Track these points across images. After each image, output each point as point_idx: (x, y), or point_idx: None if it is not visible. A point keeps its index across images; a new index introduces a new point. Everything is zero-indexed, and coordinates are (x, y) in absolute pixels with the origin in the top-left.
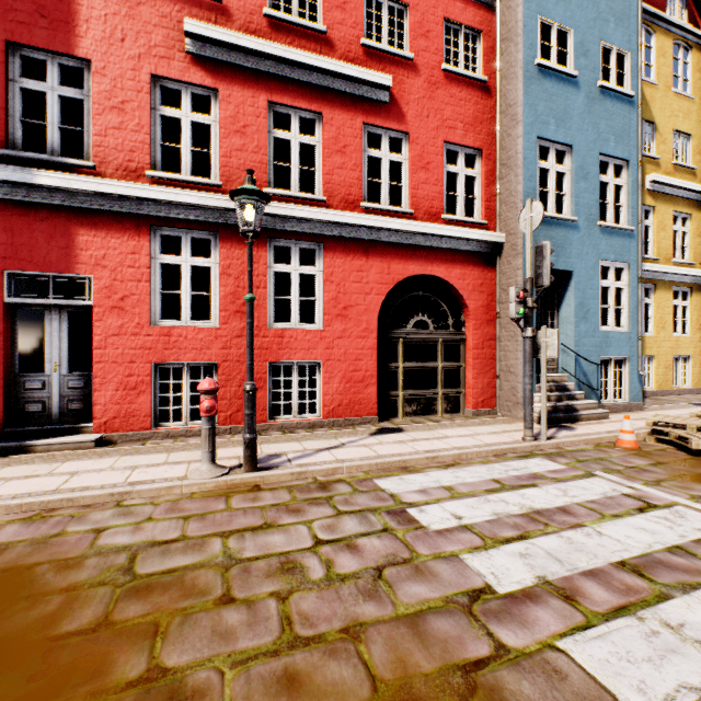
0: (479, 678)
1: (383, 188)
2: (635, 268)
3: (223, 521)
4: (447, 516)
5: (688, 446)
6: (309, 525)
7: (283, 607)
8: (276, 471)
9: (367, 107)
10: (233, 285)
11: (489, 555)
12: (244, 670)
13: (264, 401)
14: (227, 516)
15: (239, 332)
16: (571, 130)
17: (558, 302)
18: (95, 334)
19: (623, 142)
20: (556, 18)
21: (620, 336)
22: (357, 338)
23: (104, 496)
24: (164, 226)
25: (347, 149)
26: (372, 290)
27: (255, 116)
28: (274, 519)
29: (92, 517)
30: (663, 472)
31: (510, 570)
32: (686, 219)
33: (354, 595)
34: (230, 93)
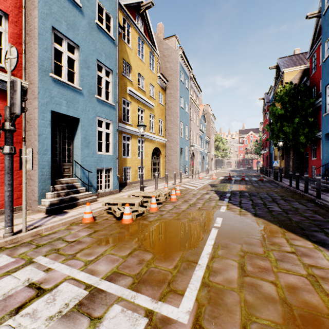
0: None
1: None
2: (116, 124)
3: None
4: None
5: (116, 215)
6: None
7: None
8: None
9: None
10: None
11: None
12: None
13: None
14: None
15: None
16: (78, 36)
17: (73, 136)
18: None
19: (110, 60)
20: None
21: (108, 157)
22: None
23: None
24: None
25: None
26: None
27: None
28: None
29: None
30: (89, 241)
31: None
32: (143, 111)
33: None
34: None
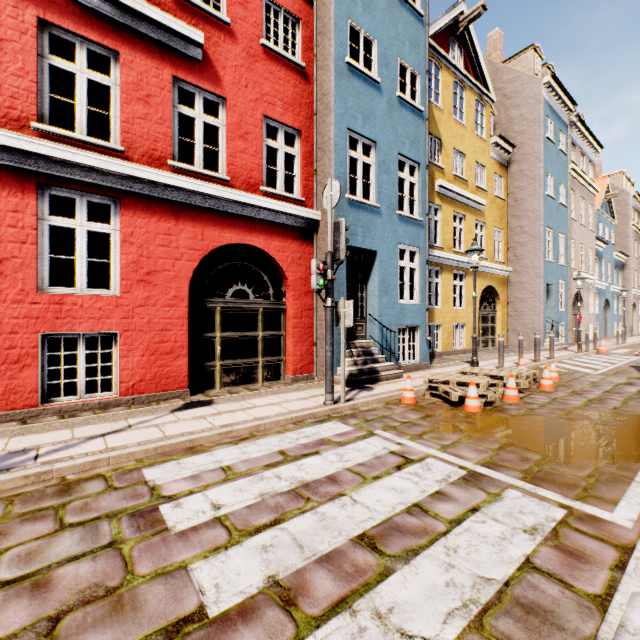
0: None
1: (197, 150)
2: (424, 253)
3: None
4: (205, 508)
5: (450, 399)
6: None
7: None
8: None
9: (177, 60)
10: None
11: (225, 557)
12: None
13: (33, 381)
14: None
15: None
16: (375, 128)
17: (366, 278)
18: None
19: (416, 148)
20: (364, 26)
21: (413, 308)
22: (165, 307)
23: None
24: None
25: (152, 99)
26: (184, 256)
27: (19, 31)
28: None
29: None
30: (428, 425)
31: (241, 574)
32: (462, 219)
33: None
34: None
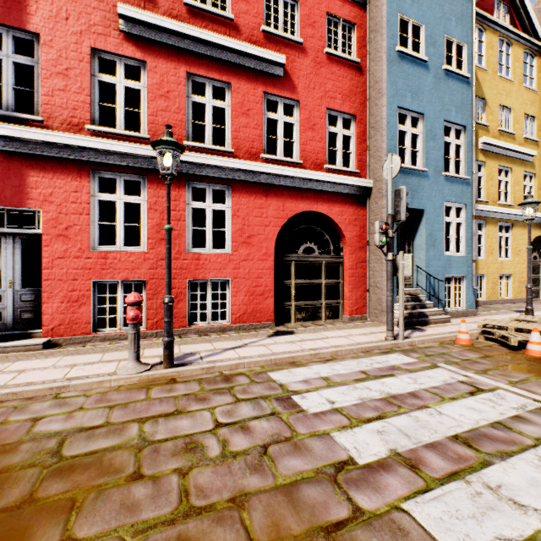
0: (338, 537)
1: (279, 144)
2: (471, 208)
3: (142, 409)
4: (323, 401)
5: (508, 343)
6: (212, 411)
7: (183, 481)
8: (189, 367)
9: (266, 80)
10: (159, 218)
11: (353, 433)
12: (144, 538)
13: (184, 310)
14: (146, 405)
15: (163, 255)
16: (423, 102)
17: (413, 233)
18: (44, 257)
19: (462, 112)
20: (412, 15)
21: (459, 260)
22: (258, 261)
23: (44, 390)
24: (102, 170)
25: (251, 112)
26: (271, 223)
27: (177, 84)
28: (184, 407)
29: (32, 408)
30: (489, 363)
31: (369, 444)
32: (508, 172)
33: (242, 469)
34: (156, 65)
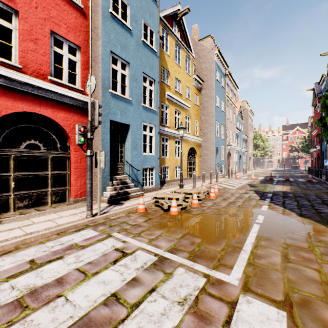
0: None
1: None
2: (158, 128)
3: None
4: None
5: (163, 207)
6: None
7: None
8: None
9: None
10: None
11: None
12: None
13: None
14: None
15: None
16: (129, 55)
17: (124, 140)
18: None
19: (153, 71)
20: None
21: (151, 157)
22: None
23: None
24: None
25: None
26: None
27: None
28: None
29: None
30: (147, 225)
31: None
32: (179, 113)
33: None
34: None
